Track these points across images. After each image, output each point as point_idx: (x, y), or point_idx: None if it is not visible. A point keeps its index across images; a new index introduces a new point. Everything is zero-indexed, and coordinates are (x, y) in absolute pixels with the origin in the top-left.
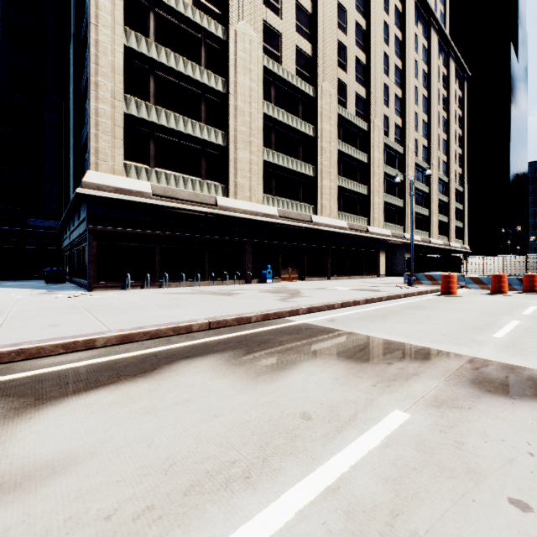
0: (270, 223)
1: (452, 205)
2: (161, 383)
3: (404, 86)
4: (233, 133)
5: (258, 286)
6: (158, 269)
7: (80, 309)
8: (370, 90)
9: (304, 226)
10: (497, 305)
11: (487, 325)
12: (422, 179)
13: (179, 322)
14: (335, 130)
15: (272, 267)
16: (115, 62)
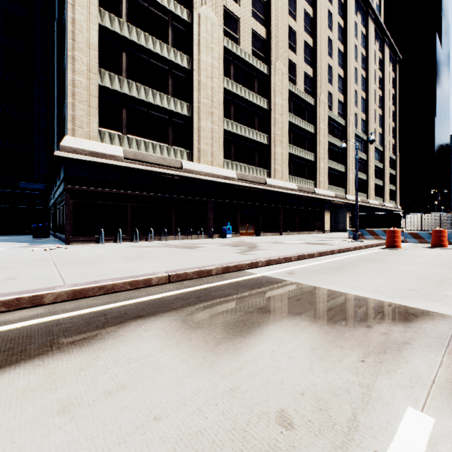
0: (229, 185)
1: (386, 171)
2: (99, 355)
3: (346, 67)
4: (197, 105)
5: (218, 240)
6: (129, 225)
7: (48, 261)
8: (316, 69)
9: (260, 188)
10: (444, 258)
11: (450, 279)
12: (361, 148)
13: (137, 276)
14: (286, 104)
15: (231, 223)
16: (90, 39)
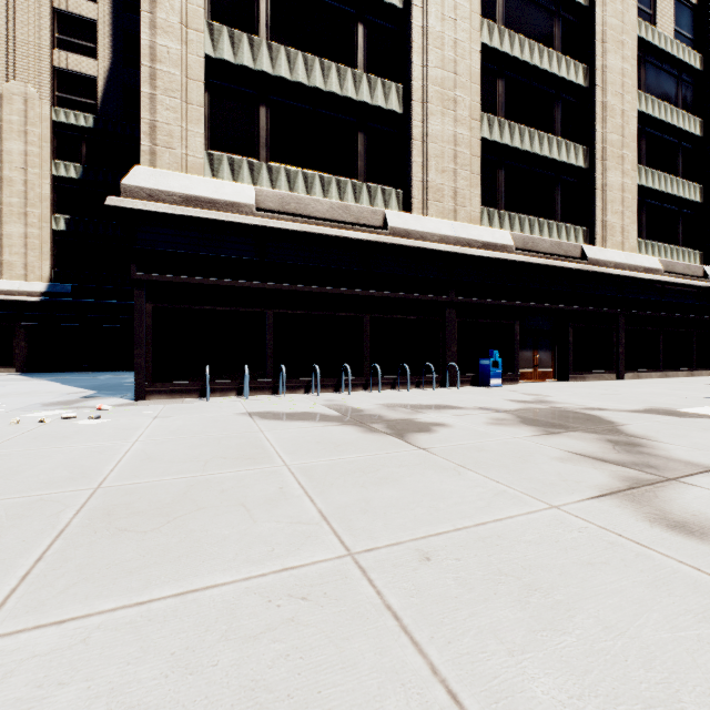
0: (496, 263)
1: None
2: None
3: None
4: (420, 85)
5: (474, 395)
6: (270, 357)
7: None
8: None
9: (570, 268)
10: None
11: None
12: None
13: None
14: (632, 69)
15: (499, 352)
16: None
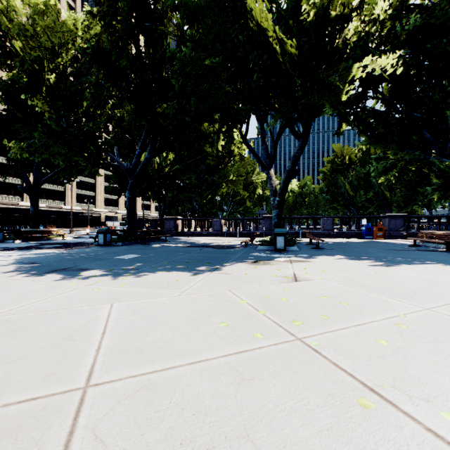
0: (42, 209)
1: None
2: None
3: None
4: None
5: None
6: None
7: None
8: None
9: (58, 210)
10: None
11: None
12: None
13: None
14: None
15: (43, 224)
16: None
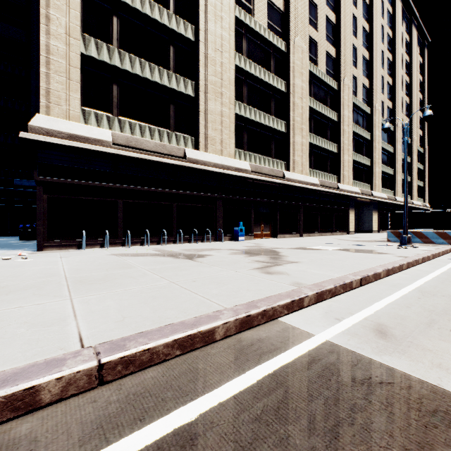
0: (242, 178)
1: (414, 165)
2: None
3: (372, 48)
4: (203, 83)
5: (229, 244)
6: (120, 226)
7: None
8: (340, 49)
9: (277, 182)
10: None
11: None
12: (387, 140)
13: None
14: (306, 86)
15: (244, 223)
16: None
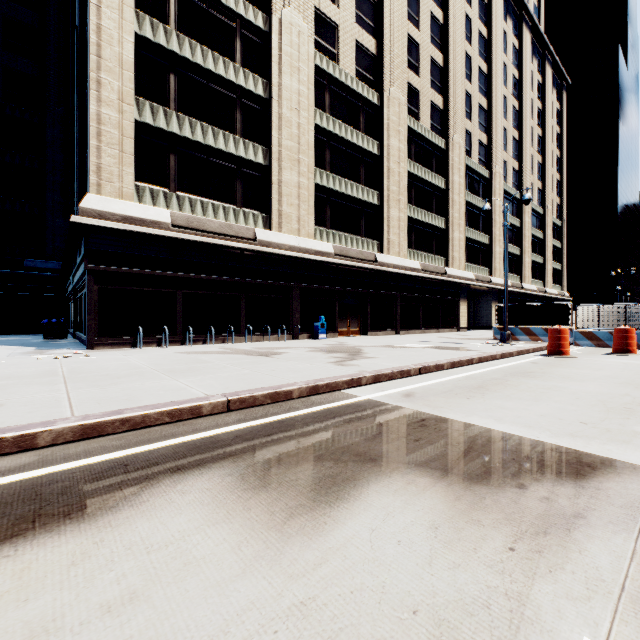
0: (324, 263)
1: (548, 243)
2: (104, 537)
3: (490, 94)
4: (277, 149)
5: (307, 343)
6: (179, 321)
7: (56, 376)
8: (448, 98)
9: (367, 267)
10: (632, 371)
11: None
12: (512, 211)
13: (181, 401)
14: (405, 147)
15: (326, 318)
16: (123, 54)
